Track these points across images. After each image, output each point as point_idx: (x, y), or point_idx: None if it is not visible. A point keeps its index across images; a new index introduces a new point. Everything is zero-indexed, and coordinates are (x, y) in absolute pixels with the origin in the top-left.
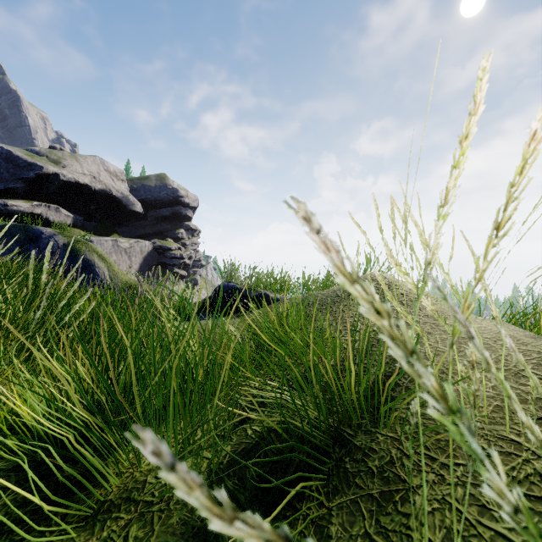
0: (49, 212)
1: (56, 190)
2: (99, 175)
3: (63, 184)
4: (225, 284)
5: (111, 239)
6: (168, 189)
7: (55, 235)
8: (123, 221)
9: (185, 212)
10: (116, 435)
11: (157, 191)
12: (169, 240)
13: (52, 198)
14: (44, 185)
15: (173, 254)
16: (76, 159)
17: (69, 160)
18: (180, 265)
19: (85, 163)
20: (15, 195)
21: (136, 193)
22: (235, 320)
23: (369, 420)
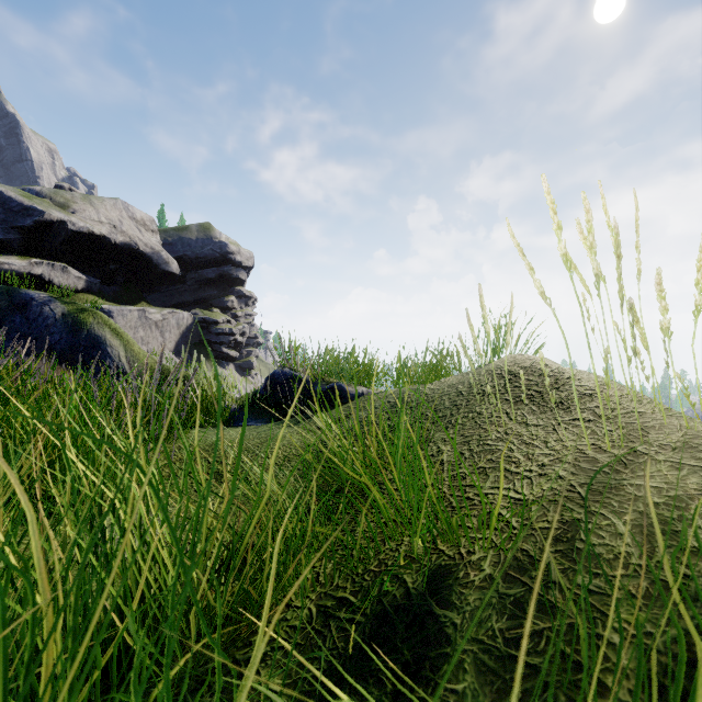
0: (53, 273)
1: (62, 244)
2: (121, 224)
3: (72, 235)
4: (281, 370)
5: (137, 308)
6: (213, 243)
7: (51, 302)
8: (153, 285)
9: (237, 273)
10: None
11: (199, 246)
12: (215, 311)
13: (57, 254)
14: (46, 236)
15: (220, 329)
16: (90, 202)
17: (81, 203)
18: (230, 343)
19: (103, 208)
20: (7, 249)
21: (172, 248)
22: (293, 429)
23: None
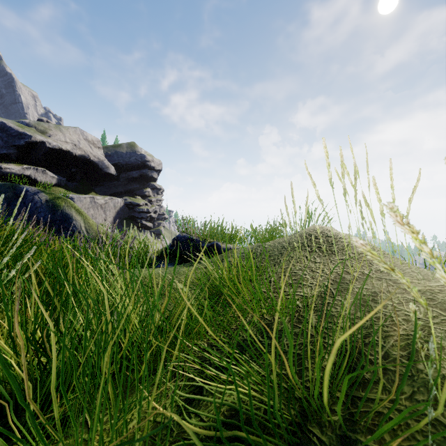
0: (37, 174)
1: (43, 156)
2: (79, 143)
3: (48, 150)
4: (182, 235)
5: (89, 196)
6: (137, 155)
7: (39, 193)
8: (99, 181)
9: (151, 174)
10: (31, 427)
11: (127, 157)
12: (138, 198)
13: (39, 162)
14: (33, 151)
15: (141, 209)
16: (60, 130)
17: (54, 130)
18: (147, 218)
19: (68, 133)
20: (8, 159)
21: (110, 158)
22: (190, 268)
23: (343, 416)
